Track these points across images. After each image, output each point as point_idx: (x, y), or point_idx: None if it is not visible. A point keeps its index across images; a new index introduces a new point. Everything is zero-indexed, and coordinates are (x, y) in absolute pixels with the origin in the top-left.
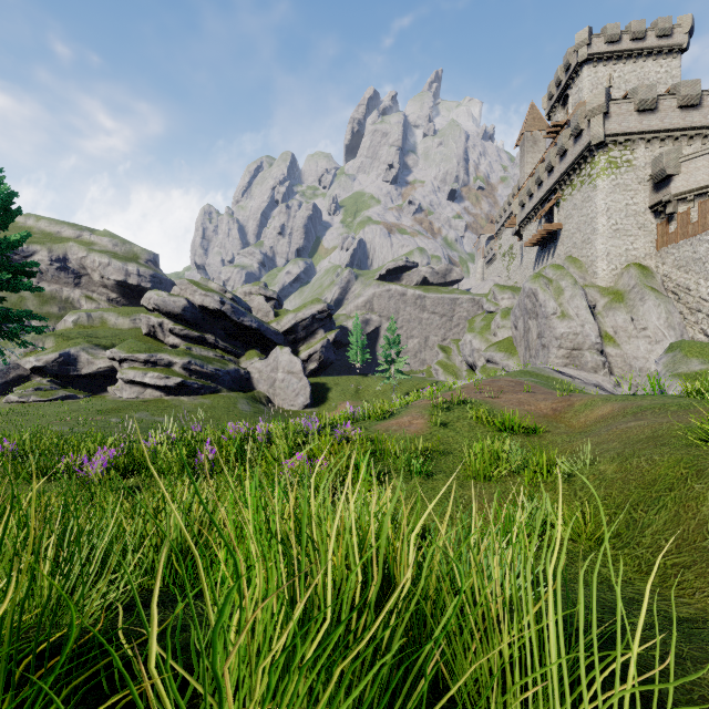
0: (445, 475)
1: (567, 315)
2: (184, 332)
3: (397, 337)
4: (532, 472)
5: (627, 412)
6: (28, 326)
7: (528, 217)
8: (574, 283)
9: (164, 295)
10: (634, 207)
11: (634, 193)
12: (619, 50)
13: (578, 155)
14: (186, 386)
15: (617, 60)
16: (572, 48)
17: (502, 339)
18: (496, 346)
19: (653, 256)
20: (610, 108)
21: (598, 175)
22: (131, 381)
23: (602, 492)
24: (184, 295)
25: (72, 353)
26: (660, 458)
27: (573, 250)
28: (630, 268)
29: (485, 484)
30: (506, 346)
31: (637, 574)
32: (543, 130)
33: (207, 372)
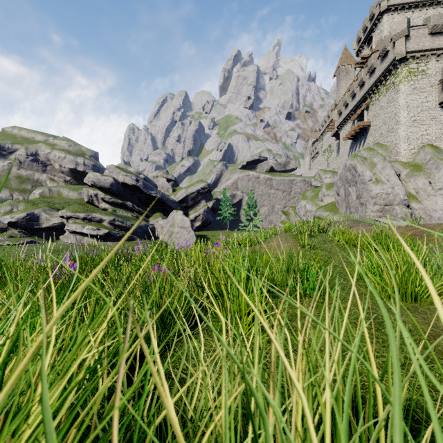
0: (347, 293)
1: (380, 180)
2: (111, 200)
3: (254, 202)
4: None
5: None
6: None
7: (344, 121)
8: (384, 158)
9: (98, 175)
10: (427, 104)
11: (427, 93)
12: (410, 2)
13: (385, 70)
14: (111, 235)
15: (408, 9)
16: (375, 3)
17: (327, 203)
18: (324, 207)
19: (441, 139)
20: (410, 32)
21: (401, 82)
22: (74, 232)
23: None
24: (112, 175)
25: (36, 213)
26: None
27: (379, 139)
28: (425, 147)
29: (417, 305)
30: (331, 207)
31: None
32: (353, 64)
33: (126, 226)
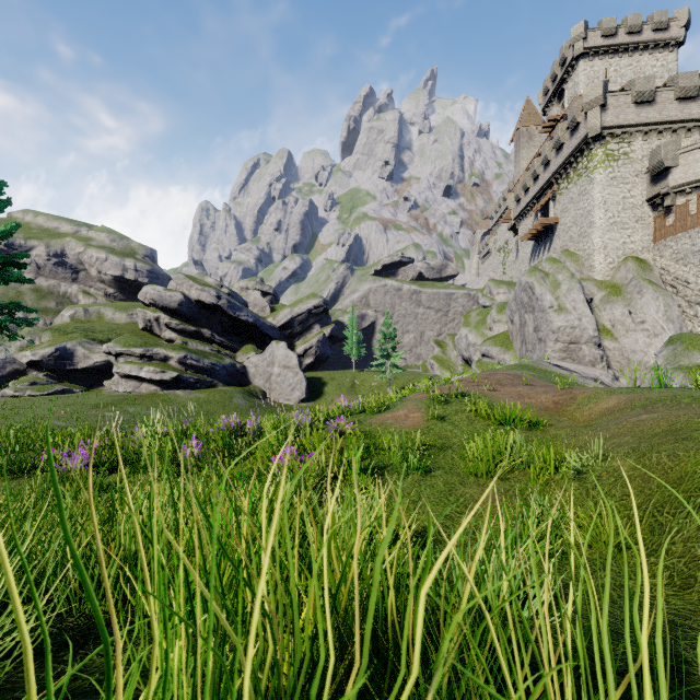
0: (444, 472)
1: (564, 308)
2: (180, 327)
3: (392, 331)
4: (538, 468)
5: (635, 405)
6: (17, 318)
7: (524, 212)
8: (571, 276)
9: (160, 289)
10: (631, 200)
11: (631, 186)
12: (615, 44)
13: (575, 148)
14: (182, 380)
15: (613, 54)
16: (567, 42)
17: (498, 333)
18: (492, 340)
19: (650, 249)
20: (608, 100)
21: (595, 168)
22: (127, 375)
23: (618, 491)
24: (180, 289)
25: (68, 348)
26: (685, 453)
27: (569, 244)
28: (628, 261)
29: (488, 481)
30: (502, 340)
31: (669, 588)
32: (538, 125)
33: (203, 367)
